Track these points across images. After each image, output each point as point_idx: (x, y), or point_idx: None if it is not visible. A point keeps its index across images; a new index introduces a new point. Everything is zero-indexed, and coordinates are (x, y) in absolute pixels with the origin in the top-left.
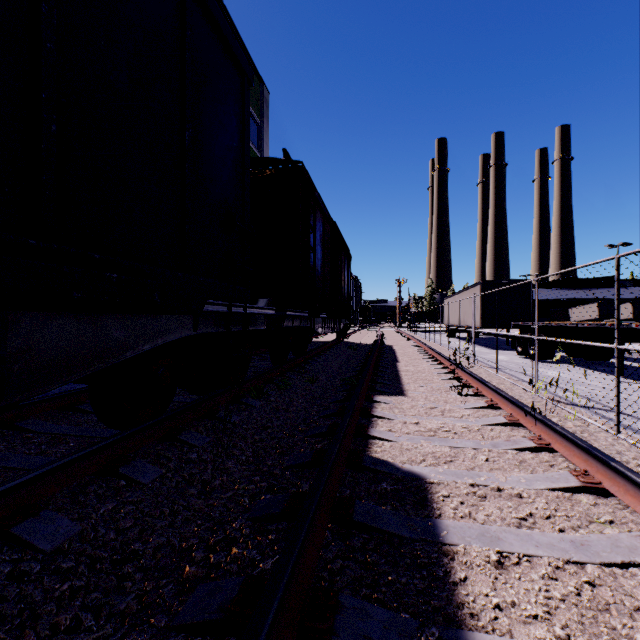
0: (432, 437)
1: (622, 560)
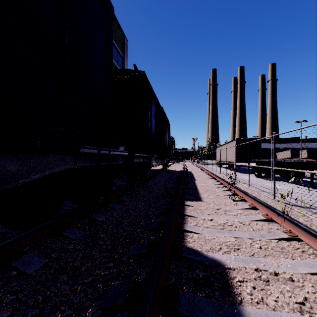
0: (222, 230)
1: None
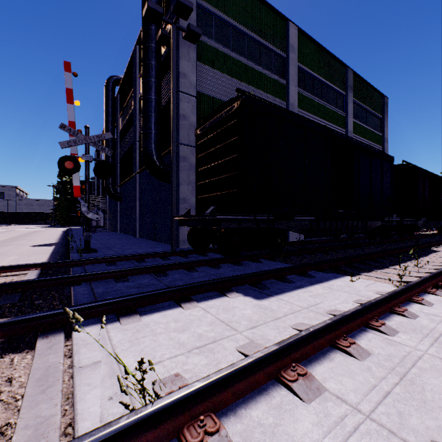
0: None
1: None
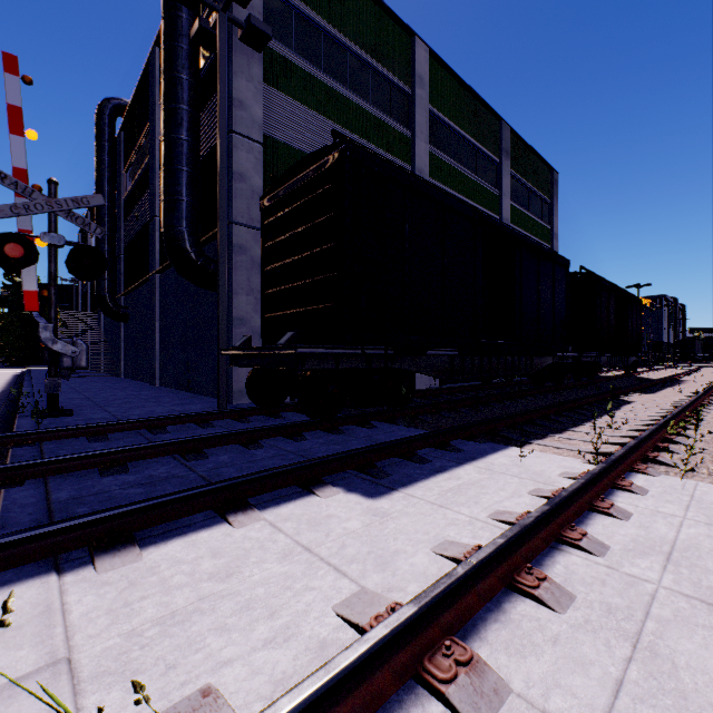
0: (647, 399)
1: (670, 406)
